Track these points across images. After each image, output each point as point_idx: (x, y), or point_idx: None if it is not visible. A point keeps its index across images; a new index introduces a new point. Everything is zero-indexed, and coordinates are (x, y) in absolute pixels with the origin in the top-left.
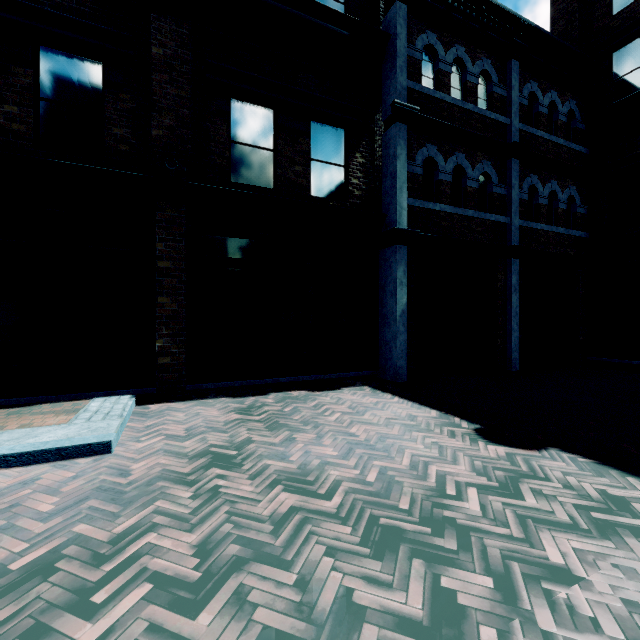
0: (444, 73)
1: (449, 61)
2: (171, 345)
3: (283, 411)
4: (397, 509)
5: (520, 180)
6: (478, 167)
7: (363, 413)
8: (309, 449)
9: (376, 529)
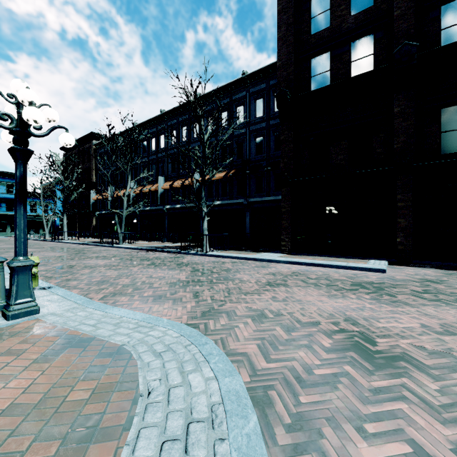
0: None
1: None
2: (404, 241)
3: None
4: None
5: None
6: None
7: None
8: None
9: None
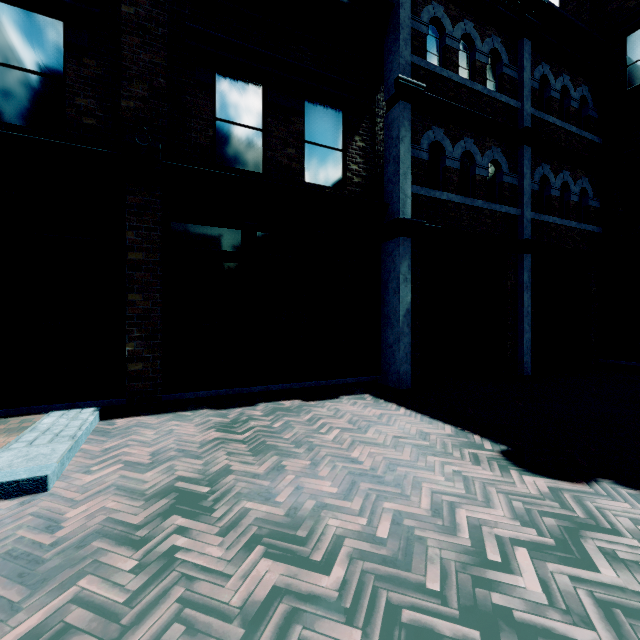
0: (451, 50)
1: (457, 37)
2: (144, 349)
3: (272, 427)
4: (424, 590)
5: (531, 169)
6: (487, 154)
7: (366, 429)
8: (301, 483)
9: (398, 633)
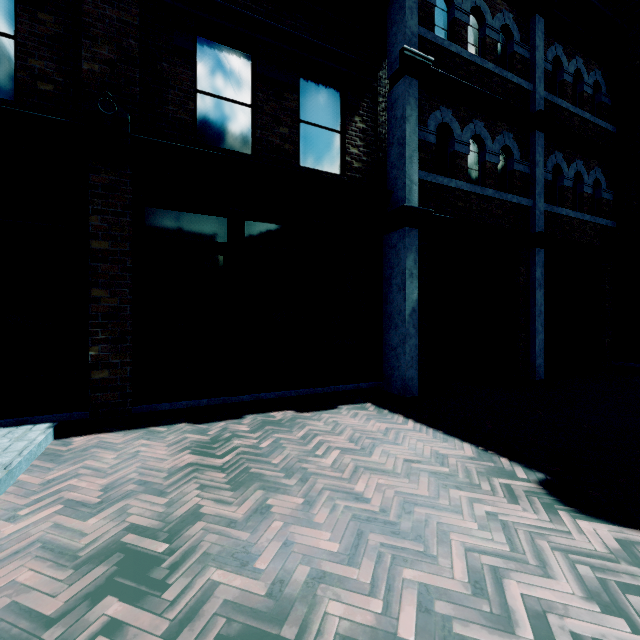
0: (460, 23)
1: (466, 9)
2: (110, 354)
3: (259, 447)
4: None
5: (544, 157)
6: (498, 139)
7: (370, 450)
8: (291, 535)
9: None
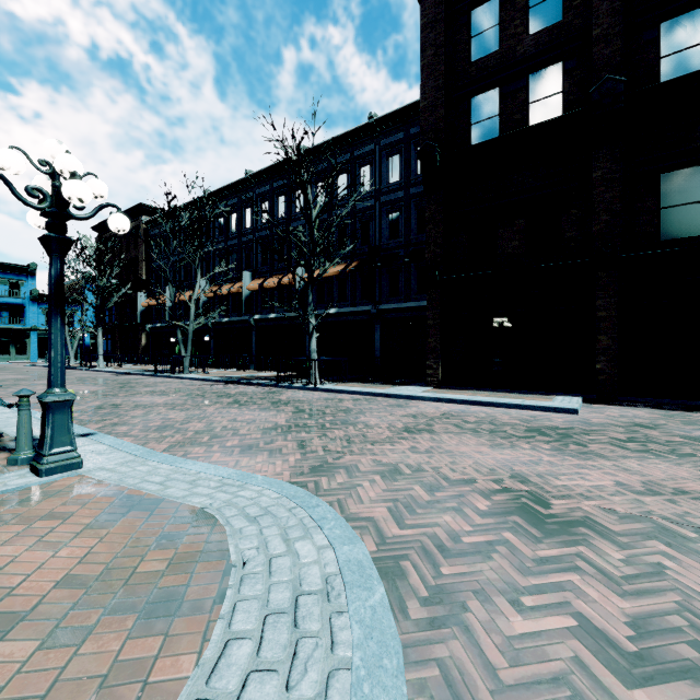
0: None
1: None
2: (606, 368)
3: None
4: None
5: None
6: None
7: None
8: None
9: None
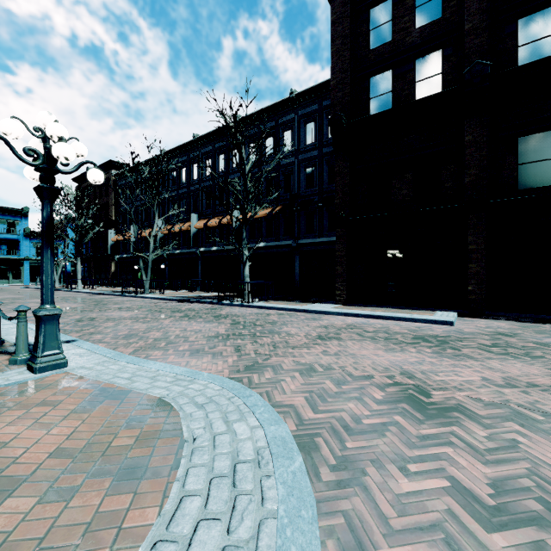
0: None
1: None
2: (476, 289)
3: None
4: None
5: None
6: None
7: None
8: None
9: None
